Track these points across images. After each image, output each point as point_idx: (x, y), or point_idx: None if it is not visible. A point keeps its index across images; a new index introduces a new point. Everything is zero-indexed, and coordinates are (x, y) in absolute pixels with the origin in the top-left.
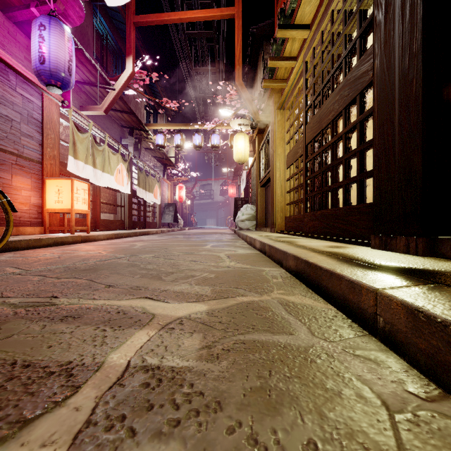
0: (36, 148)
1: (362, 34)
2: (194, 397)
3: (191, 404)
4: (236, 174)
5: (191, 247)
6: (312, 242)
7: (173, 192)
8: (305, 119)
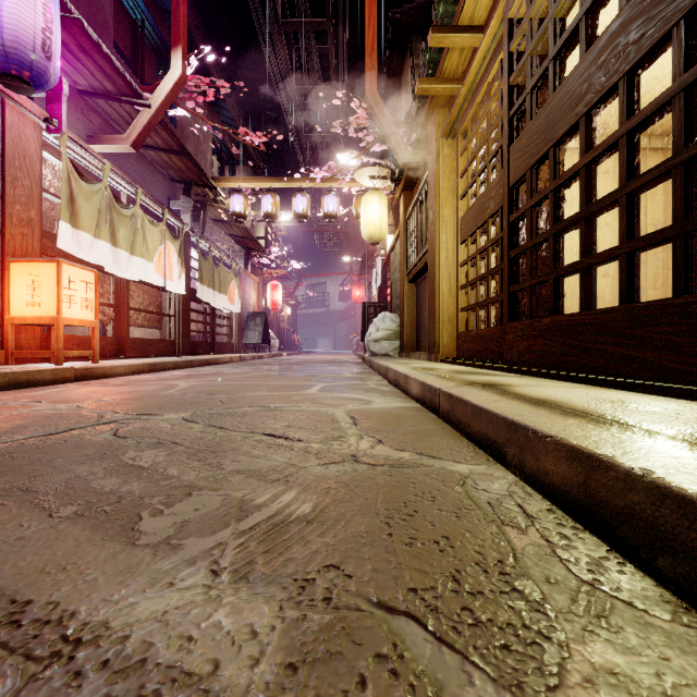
0: None
1: None
2: None
3: None
4: (365, 265)
5: (279, 392)
6: (546, 386)
7: (262, 293)
8: (508, 134)
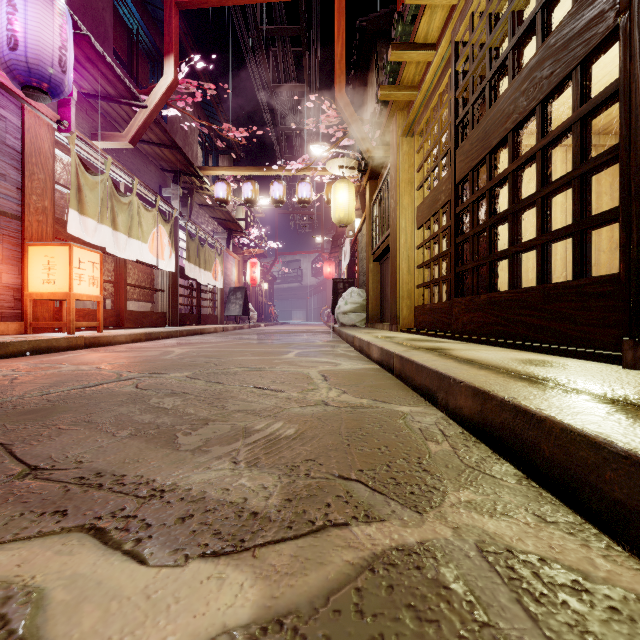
0: (12, 194)
1: None
2: None
3: None
4: (335, 244)
5: (261, 357)
6: (479, 350)
7: (242, 270)
8: (454, 140)
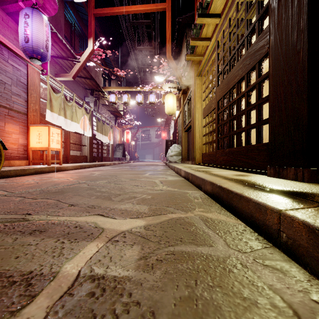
0: (23, 103)
1: (260, 19)
2: (132, 306)
3: (129, 314)
4: (167, 123)
5: (134, 175)
6: (223, 171)
7: (122, 135)
8: (217, 82)
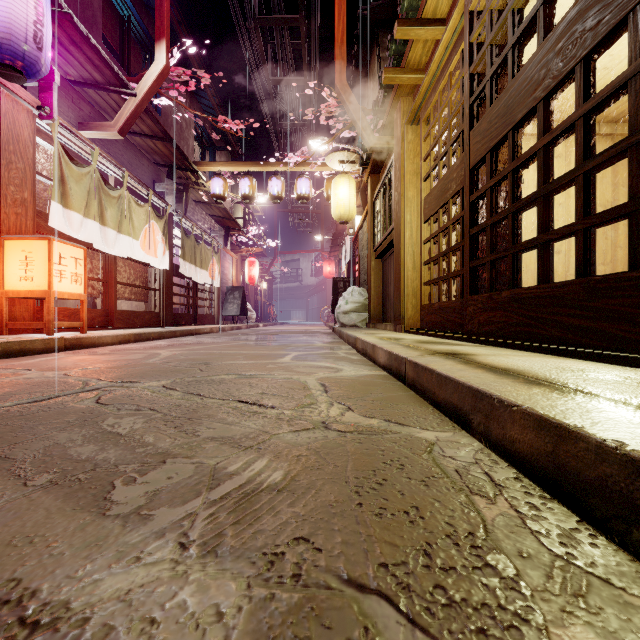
0: None
1: None
2: None
3: None
4: (335, 243)
5: (254, 361)
6: (506, 355)
7: (240, 269)
8: (469, 119)
